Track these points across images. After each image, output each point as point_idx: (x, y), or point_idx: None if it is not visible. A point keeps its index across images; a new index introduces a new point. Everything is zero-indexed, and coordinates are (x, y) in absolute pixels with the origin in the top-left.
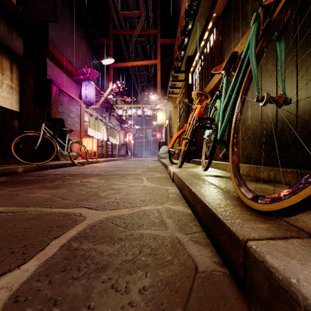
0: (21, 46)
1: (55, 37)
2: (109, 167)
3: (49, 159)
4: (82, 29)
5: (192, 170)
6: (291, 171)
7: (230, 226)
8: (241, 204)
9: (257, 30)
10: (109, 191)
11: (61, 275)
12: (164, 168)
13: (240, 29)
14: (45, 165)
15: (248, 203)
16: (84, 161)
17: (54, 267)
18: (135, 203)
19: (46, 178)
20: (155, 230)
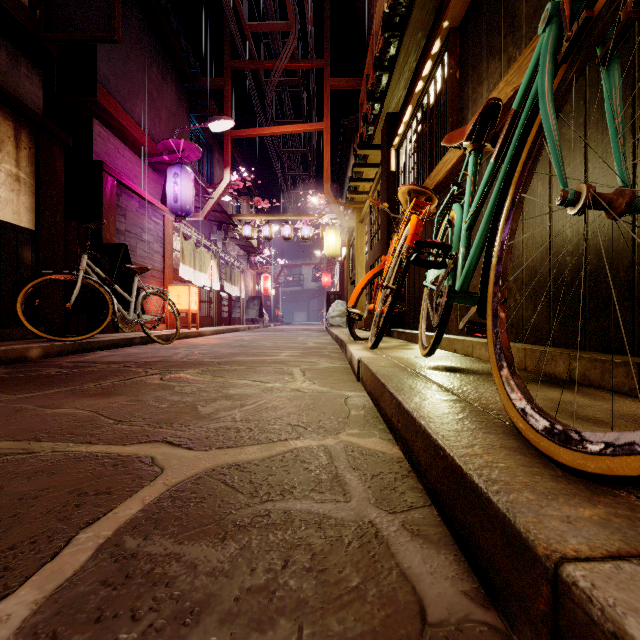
0: (39, 92)
1: (110, 74)
2: (223, 346)
3: (97, 329)
4: (167, 59)
5: (398, 354)
6: (624, 361)
7: (508, 511)
8: (522, 445)
9: (556, 43)
10: (219, 401)
11: (89, 633)
12: (338, 349)
13: (503, 53)
14: (89, 343)
15: (540, 446)
16: (172, 333)
17: (74, 608)
18: (276, 431)
19: (88, 370)
20: (320, 502)
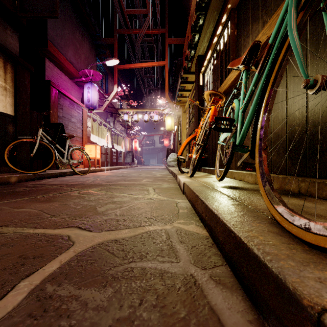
0: (17, 44)
1: (54, 35)
2: (113, 176)
3: (47, 167)
4: (84, 28)
5: (204, 180)
6: None
7: (279, 273)
8: (280, 230)
9: None
10: (109, 205)
11: None
12: (173, 178)
13: (260, 20)
14: (43, 174)
15: (293, 231)
16: (86, 170)
17: None
18: (138, 221)
19: (40, 188)
20: (162, 263)
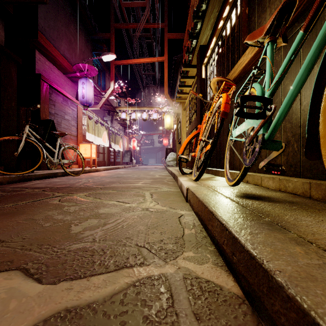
0: (2, 33)
1: (46, 26)
2: (108, 177)
3: (33, 168)
4: (79, 21)
5: (212, 184)
6: None
7: None
8: None
9: None
10: (89, 220)
11: None
12: (172, 179)
13: None
14: (29, 176)
15: None
16: (80, 170)
17: None
18: (124, 254)
19: (17, 193)
20: None
